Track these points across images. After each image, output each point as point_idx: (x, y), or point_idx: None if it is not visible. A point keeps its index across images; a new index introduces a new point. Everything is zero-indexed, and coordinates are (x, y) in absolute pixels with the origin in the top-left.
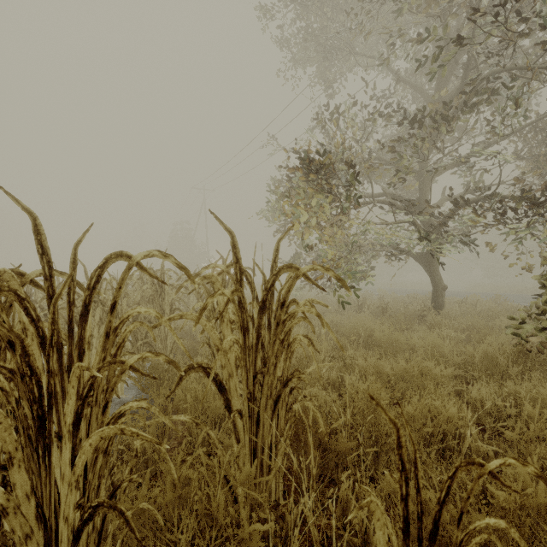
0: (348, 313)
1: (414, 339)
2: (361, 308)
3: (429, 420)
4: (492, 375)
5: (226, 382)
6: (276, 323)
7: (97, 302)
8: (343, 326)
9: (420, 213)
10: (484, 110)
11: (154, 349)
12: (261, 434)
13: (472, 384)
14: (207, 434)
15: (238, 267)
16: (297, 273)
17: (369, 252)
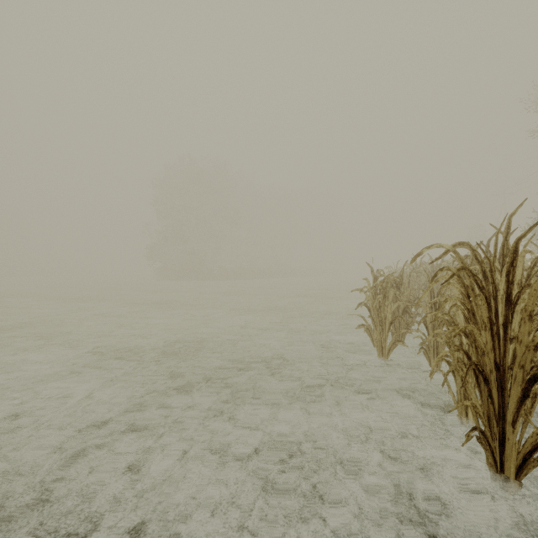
0: None
1: None
2: None
3: None
4: None
5: None
6: None
7: None
8: None
9: None
10: None
11: None
12: None
13: None
14: None
15: None
16: None
17: None
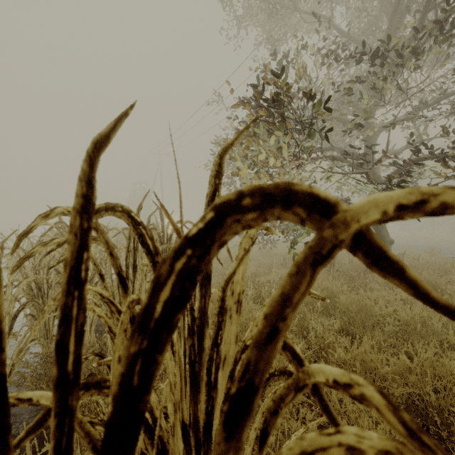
0: None
1: (390, 308)
2: None
3: None
4: None
5: None
6: None
7: None
8: None
9: (377, 162)
10: None
11: None
12: None
13: None
14: None
15: None
16: (322, 235)
17: None
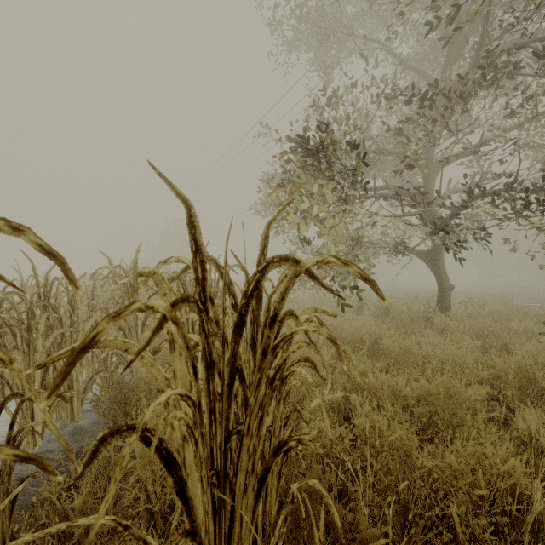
0: (347, 314)
1: (430, 348)
2: (360, 309)
3: (480, 476)
4: (527, 393)
5: (179, 451)
6: (262, 351)
7: (48, 307)
8: (342, 329)
9: (429, 204)
10: (503, 87)
11: (125, 361)
12: (236, 534)
13: (498, 401)
14: (143, 542)
15: (198, 258)
16: (297, 269)
17: (371, 249)
